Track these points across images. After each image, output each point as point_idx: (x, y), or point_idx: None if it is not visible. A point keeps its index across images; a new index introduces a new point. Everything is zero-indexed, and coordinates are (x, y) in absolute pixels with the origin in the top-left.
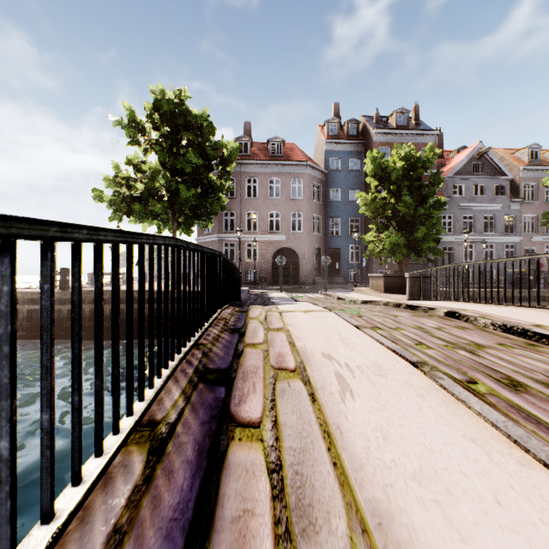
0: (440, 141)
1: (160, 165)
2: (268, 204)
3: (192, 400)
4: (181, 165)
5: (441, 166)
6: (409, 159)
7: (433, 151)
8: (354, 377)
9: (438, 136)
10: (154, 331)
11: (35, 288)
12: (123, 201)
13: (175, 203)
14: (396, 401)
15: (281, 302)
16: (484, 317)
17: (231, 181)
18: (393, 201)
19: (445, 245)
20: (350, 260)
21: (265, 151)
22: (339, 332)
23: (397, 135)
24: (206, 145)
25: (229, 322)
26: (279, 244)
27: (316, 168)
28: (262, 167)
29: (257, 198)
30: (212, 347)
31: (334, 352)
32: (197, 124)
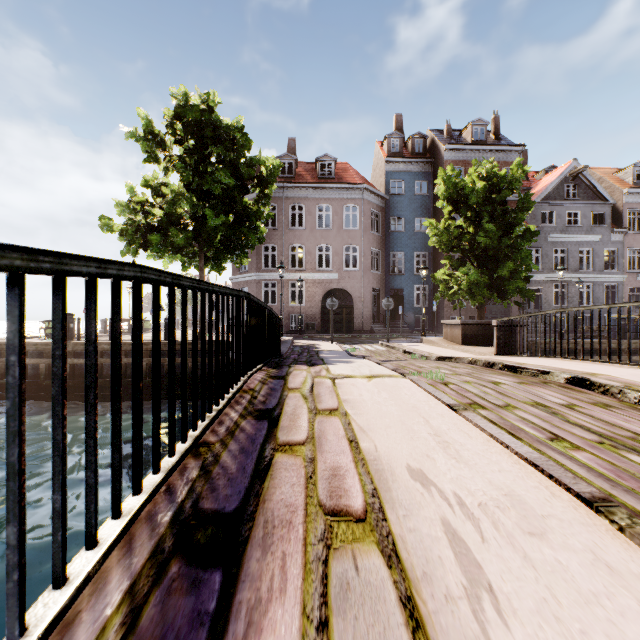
0: (524, 160)
1: (184, 186)
2: (317, 236)
3: (141, 622)
4: (208, 186)
5: (525, 190)
6: (491, 179)
7: (522, 168)
8: (485, 541)
9: (522, 154)
10: (177, 391)
11: (35, 338)
12: (137, 230)
13: (201, 233)
14: (606, 633)
15: (333, 359)
16: (635, 389)
17: (272, 209)
18: (471, 230)
19: (532, 285)
20: (415, 303)
21: (313, 172)
22: (425, 417)
23: (473, 151)
24: (240, 162)
25: (257, 396)
26: (329, 284)
27: (375, 192)
28: (309, 191)
29: (303, 229)
30: (220, 452)
31: (428, 464)
32: (229, 137)
